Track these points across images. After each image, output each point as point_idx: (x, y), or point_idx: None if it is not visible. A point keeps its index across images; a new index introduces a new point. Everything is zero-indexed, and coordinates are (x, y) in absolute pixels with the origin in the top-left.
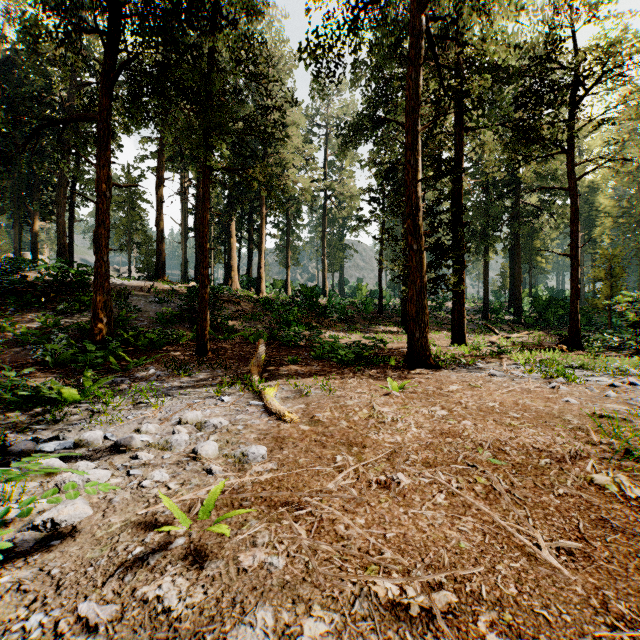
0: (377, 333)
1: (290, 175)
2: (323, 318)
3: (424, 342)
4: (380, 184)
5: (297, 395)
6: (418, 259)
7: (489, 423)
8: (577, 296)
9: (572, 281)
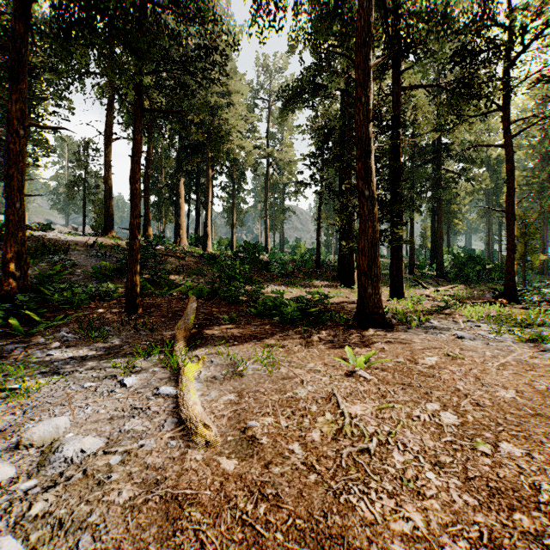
0: (317, 287)
1: (234, 139)
2: (265, 273)
3: (377, 298)
4: (318, 149)
5: (228, 374)
6: (370, 206)
7: (547, 449)
8: (513, 251)
9: (508, 236)
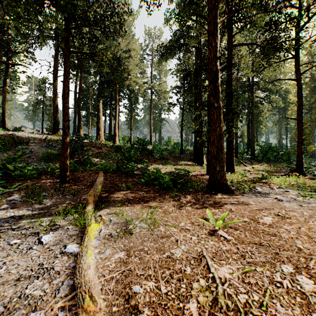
0: (181, 165)
1: (132, 77)
2: (150, 157)
3: (222, 173)
4: (181, 83)
5: (121, 231)
6: (218, 113)
7: None
8: (301, 143)
9: (298, 134)
